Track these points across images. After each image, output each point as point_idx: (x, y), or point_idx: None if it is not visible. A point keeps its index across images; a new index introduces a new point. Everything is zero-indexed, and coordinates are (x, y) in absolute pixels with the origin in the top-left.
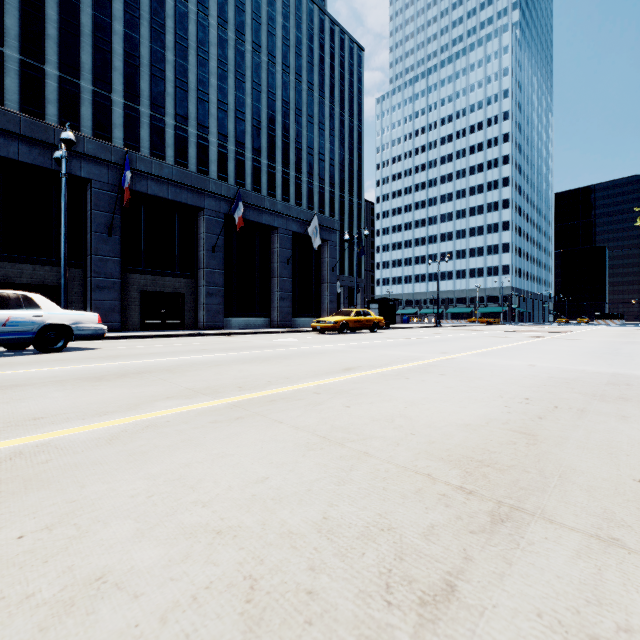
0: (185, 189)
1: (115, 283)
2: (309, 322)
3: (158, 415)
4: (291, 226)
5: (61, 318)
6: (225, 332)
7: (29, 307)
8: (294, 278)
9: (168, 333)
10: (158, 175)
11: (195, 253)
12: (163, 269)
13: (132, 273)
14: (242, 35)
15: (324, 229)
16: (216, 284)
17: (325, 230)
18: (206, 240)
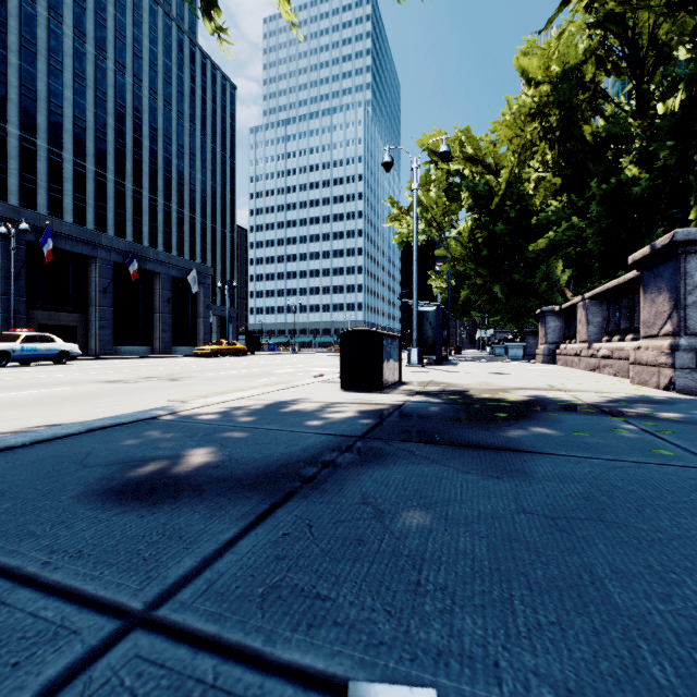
0: (81, 242)
1: (21, 318)
2: (187, 350)
3: (181, 367)
4: (172, 272)
5: (66, 347)
6: (129, 357)
7: (53, 342)
8: (173, 314)
9: (88, 357)
10: (59, 231)
11: (87, 293)
12: (58, 306)
13: (31, 309)
14: (103, 51)
15: (200, 274)
16: (107, 319)
17: (201, 275)
18: (99, 283)
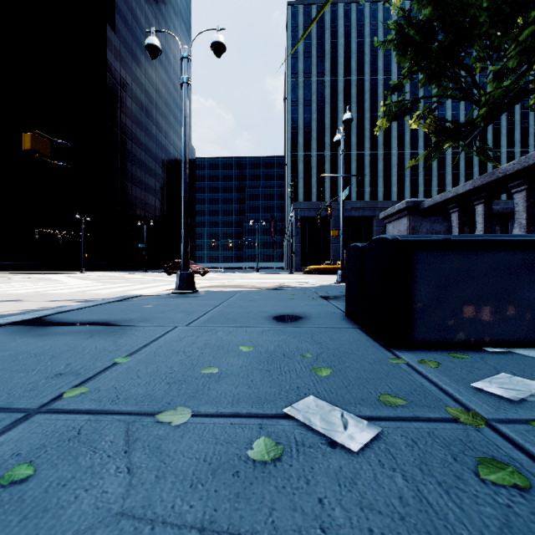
0: None
1: None
2: None
3: None
4: None
5: None
6: None
7: None
8: None
9: None
10: None
11: None
12: None
13: None
14: None
15: None
16: None
17: None
18: None
